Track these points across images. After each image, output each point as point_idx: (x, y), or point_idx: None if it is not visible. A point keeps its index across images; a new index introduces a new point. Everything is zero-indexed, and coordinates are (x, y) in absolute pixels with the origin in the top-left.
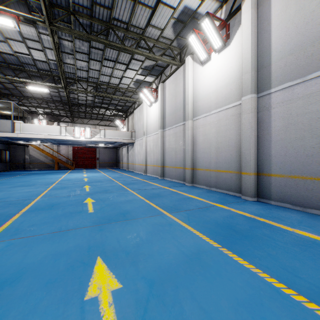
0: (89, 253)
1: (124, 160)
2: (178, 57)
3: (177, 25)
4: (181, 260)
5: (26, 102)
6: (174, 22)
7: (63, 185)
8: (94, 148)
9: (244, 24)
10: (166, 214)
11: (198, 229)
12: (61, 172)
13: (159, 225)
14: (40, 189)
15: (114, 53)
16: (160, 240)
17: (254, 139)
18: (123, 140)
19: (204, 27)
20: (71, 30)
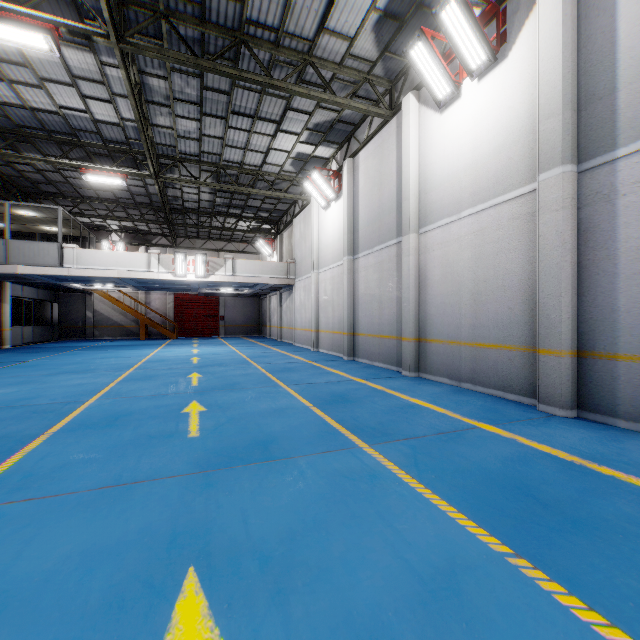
0: (171, 555)
1: (274, 321)
2: (386, 99)
3: (385, 27)
4: (406, 595)
5: (86, 209)
6: (378, 20)
7: (148, 372)
8: (215, 297)
9: (544, 2)
10: (362, 448)
11: (444, 492)
12: (151, 345)
13: (346, 476)
14: (103, 379)
15: (252, 98)
16: (348, 523)
17: (571, 271)
18: (271, 279)
19: (447, 22)
20: (161, 51)
